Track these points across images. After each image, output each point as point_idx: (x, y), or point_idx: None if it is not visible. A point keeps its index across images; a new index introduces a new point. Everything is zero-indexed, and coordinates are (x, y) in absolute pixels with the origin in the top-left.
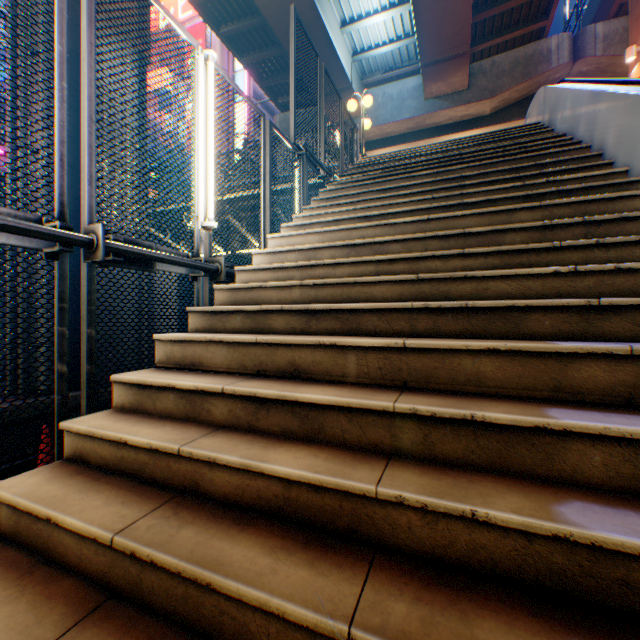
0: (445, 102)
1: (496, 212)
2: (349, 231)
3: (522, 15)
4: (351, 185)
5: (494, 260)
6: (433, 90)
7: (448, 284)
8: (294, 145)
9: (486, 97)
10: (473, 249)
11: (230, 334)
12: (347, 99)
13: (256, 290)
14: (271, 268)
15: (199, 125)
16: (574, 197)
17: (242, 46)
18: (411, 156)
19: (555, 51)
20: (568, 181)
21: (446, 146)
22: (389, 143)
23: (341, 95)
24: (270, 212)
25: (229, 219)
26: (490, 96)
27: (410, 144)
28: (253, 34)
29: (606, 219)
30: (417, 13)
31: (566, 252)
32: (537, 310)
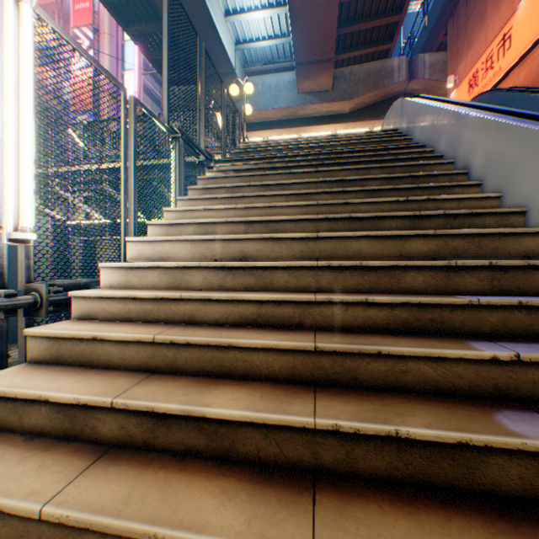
0: (314, 98)
1: (390, 236)
2: (227, 242)
3: (374, 36)
4: (232, 175)
5: (402, 312)
6: (305, 86)
7: (356, 359)
8: (168, 126)
9: (346, 98)
10: (378, 297)
11: (16, 457)
12: (231, 83)
13: (89, 341)
14: (120, 296)
15: (4, 91)
16: (460, 222)
17: (127, 15)
18: (290, 147)
19: (397, 70)
20: (448, 200)
21: (321, 141)
22: (268, 126)
23: (226, 78)
24: (135, 204)
25: (67, 220)
26: (349, 98)
27: (286, 129)
28: (138, 5)
29: (513, 265)
30: (293, 16)
31: (484, 310)
32: (500, 450)
